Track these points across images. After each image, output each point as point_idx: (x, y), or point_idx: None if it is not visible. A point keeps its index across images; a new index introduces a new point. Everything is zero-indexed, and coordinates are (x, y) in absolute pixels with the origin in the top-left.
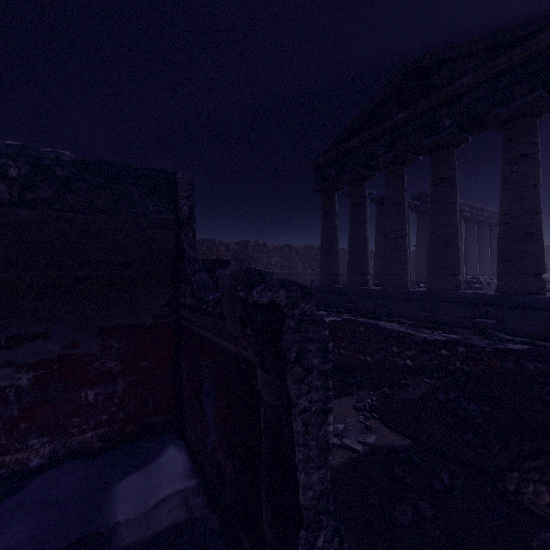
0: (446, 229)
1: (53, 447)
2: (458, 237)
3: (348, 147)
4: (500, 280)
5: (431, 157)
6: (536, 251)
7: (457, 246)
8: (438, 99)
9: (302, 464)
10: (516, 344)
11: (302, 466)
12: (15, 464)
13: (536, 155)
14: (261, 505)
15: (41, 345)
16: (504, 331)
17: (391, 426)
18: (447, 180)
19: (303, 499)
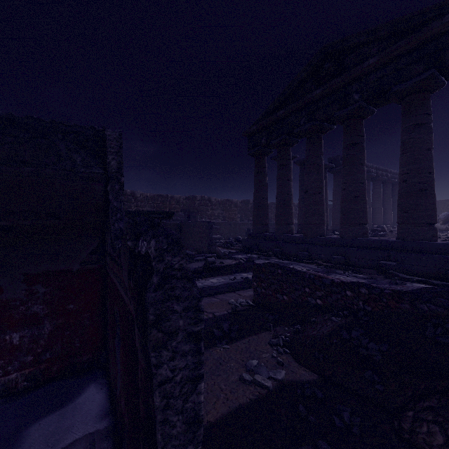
0: (356, 186)
1: None
2: (365, 193)
3: (275, 118)
4: (400, 229)
5: (344, 126)
6: (429, 204)
7: (365, 200)
8: (349, 77)
9: (160, 445)
10: (412, 282)
11: (161, 447)
12: None
13: (429, 124)
14: None
15: None
16: (403, 271)
17: (300, 361)
18: (356, 145)
19: None
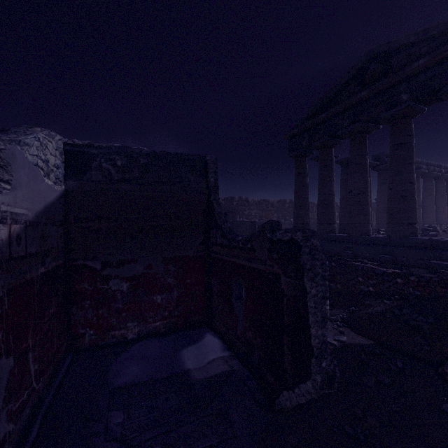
0: (404, 185)
1: (139, 329)
2: (415, 192)
3: (317, 120)
4: None
5: (390, 126)
6: None
7: (414, 199)
8: (397, 78)
9: (313, 323)
10: None
11: (313, 324)
12: (120, 336)
13: None
14: (283, 354)
15: (133, 267)
16: None
17: (358, 332)
18: (404, 144)
19: (314, 343)
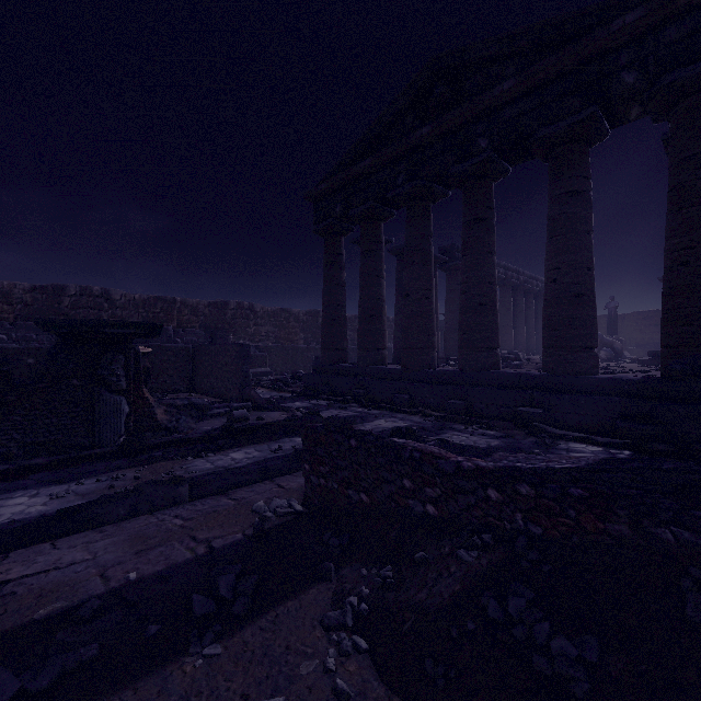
0: (482, 287)
1: None
2: (496, 299)
3: (358, 171)
4: (547, 356)
5: (464, 191)
6: (589, 317)
7: (495, 310)
8: (473, 110)
9: None
10: (568, 441)
11: None
12: None
13: (588, 194)
14: None
15: None
16: (553, 423)
17: (391, 681)
18: (483, 221)
19: None
